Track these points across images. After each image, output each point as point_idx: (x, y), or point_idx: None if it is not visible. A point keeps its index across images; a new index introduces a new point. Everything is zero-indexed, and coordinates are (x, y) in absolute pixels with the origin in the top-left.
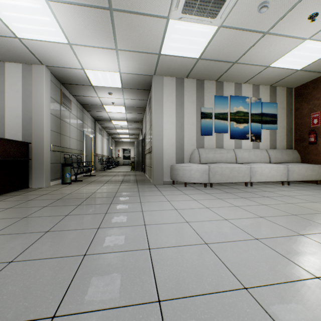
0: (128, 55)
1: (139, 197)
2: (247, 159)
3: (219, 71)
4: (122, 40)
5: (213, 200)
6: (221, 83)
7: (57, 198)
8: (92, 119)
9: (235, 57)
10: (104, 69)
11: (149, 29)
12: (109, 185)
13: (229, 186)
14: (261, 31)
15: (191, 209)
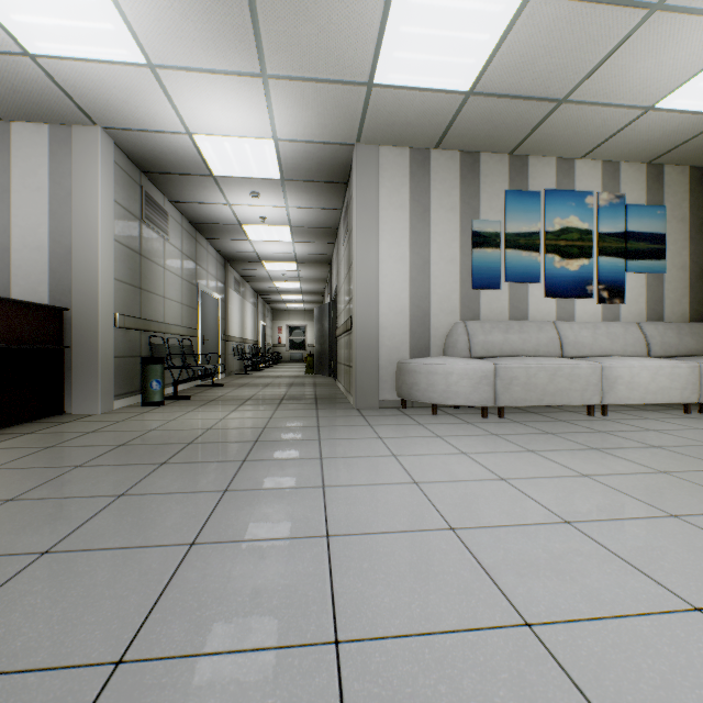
0: (292, 91)
1: (317, 444)
2: (589, 348)
3: (521, 127)
4: (276, 50)
5: (514, 456)
6: (524, 159)
7: (116, 442)
8: (219, 258)
9: (564, 85)
10: (236, 132)
11: (343, 13)
12: (249, 409)
13: (546, 416)
14: (642, 3)
15: (457, 483)
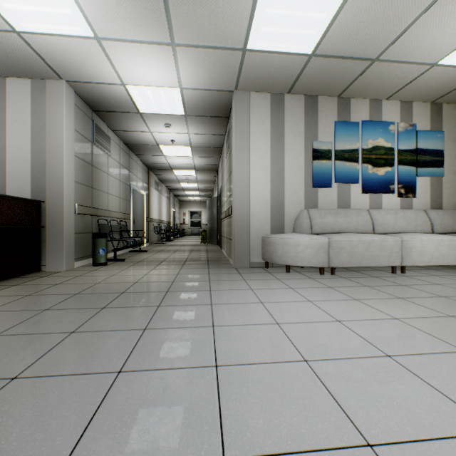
0: (192, 54)
1: (209, 294)
2: (391, 227)
3: (346, 78)
4: (181, 26)
5: (344, 303)
6: (347, 100)
7: (73, 292)
8: (144, 168)
9: (377, 49)
10: (155, 83)
11: (226, 0)
12: (163, 268)
13: (363, 273)
14: None
15: (307, 324)
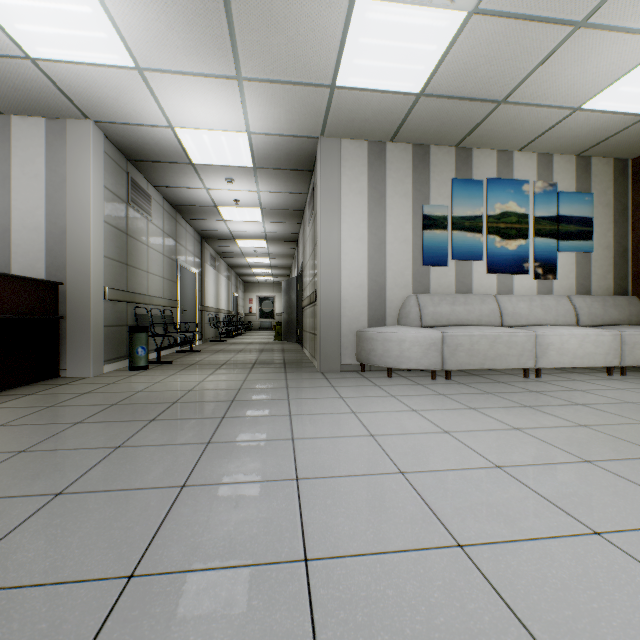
0: (264, 91)
1: (287, 403)
2: (525, 318)
3: (465, 123)
4: (250, 56)
5: (457, 413)
6: (468, 152)
7: (109, 402)
8: (196, 236)
9: (503, 88)
10: (214, 126)
11: (309, 27)
12: (225, 372)
13: (487, 378)
14: (568, 21)
15: (408, 435)
